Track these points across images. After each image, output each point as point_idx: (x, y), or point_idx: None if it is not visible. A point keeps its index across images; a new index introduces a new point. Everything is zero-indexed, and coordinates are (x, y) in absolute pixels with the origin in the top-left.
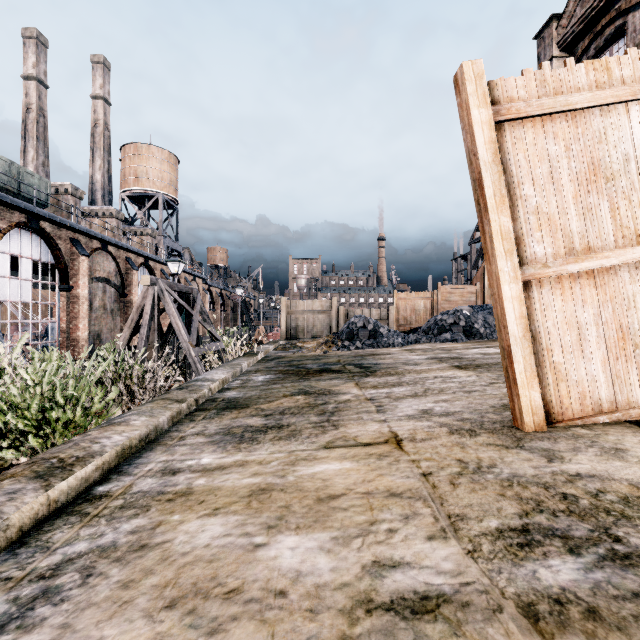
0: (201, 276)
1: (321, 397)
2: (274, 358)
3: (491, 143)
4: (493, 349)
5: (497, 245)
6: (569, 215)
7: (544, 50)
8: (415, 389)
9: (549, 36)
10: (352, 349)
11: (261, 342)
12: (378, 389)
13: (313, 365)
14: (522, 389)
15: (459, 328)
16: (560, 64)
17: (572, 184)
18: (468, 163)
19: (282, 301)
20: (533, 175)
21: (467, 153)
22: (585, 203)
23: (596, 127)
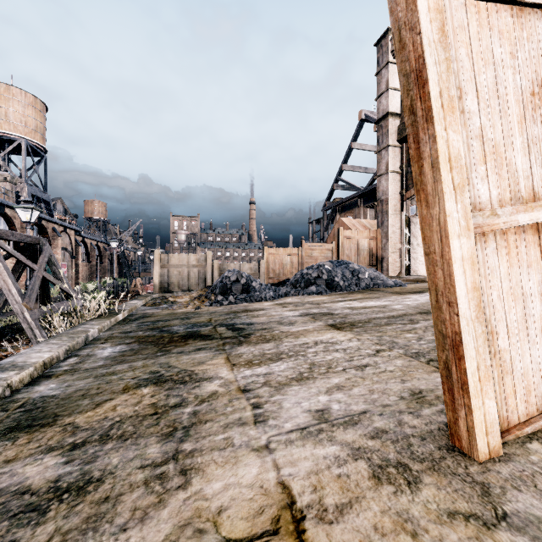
0: (73, 227)
1: (177, 389)
2: (138, 317)
3: (437, 12)
4: (356, 302)
5: (445, 175)
6: (515, 147)
7: (382, 56)
8: (298, 365)
9: (386, 45)
10: (225, 304)
11: (138, 293)
12: (254, 367)
13: (180, 327)
14: (475, 398)
15: (322, 281)
16: (393, 69)
17: (517, 105)
18: (396, 48)
19: (155, 254)
20: (477, 83)
21: (396, 31)
22: (530, 133)
23: (540, 35)
